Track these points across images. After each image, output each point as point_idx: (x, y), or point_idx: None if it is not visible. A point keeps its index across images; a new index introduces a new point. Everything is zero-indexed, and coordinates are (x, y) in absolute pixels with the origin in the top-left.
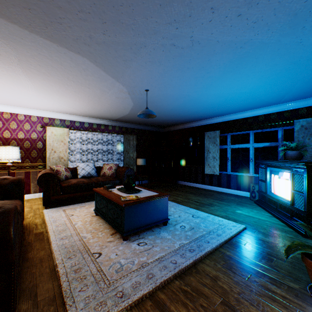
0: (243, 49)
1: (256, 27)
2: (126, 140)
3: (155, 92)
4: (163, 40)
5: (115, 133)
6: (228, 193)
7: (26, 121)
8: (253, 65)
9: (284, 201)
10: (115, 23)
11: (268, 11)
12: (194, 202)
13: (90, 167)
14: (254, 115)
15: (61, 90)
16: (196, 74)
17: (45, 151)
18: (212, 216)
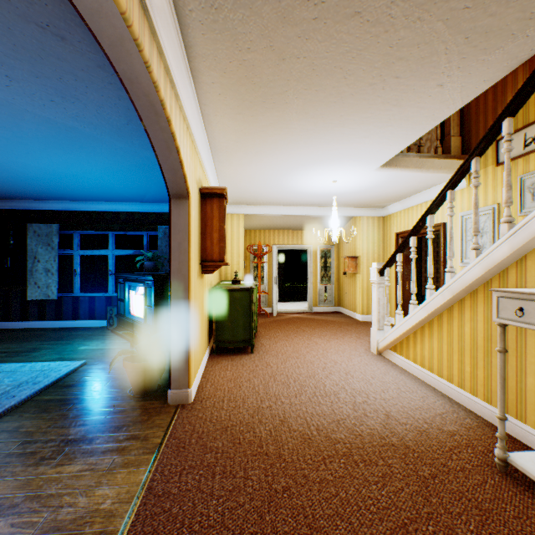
0: (72, 133)
1: (81, 120)
2: None
3: None
4: None
5: None
6: (75, 328)
7: None
8: (92, 153)
9: (140, 320)
10: None
11: (90, 114)
12: None
13: None
14: (115, 211)
15: None
16: None
17: None
18: (32, 364)
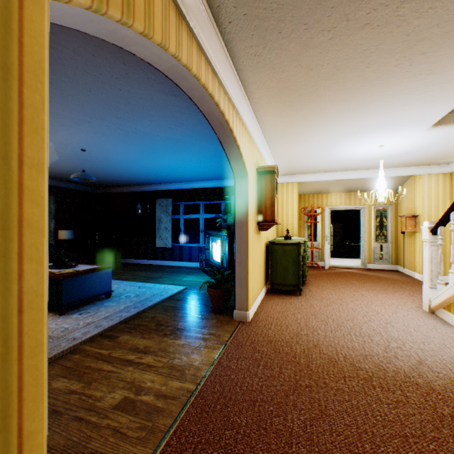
0: (179, 143)
1: (183, 135)
2: None
3: (94, 153)
4: (109, 123)
5: None
6: (181, 266)
7: None
8: (190, 152)
9: (219, 263)
10: (61, 105)
11: (188, 131)
12: (143, 277)
13: None
14: (203, 187)
15: None
16: (142, 148)
17: None
18: (159, 285)
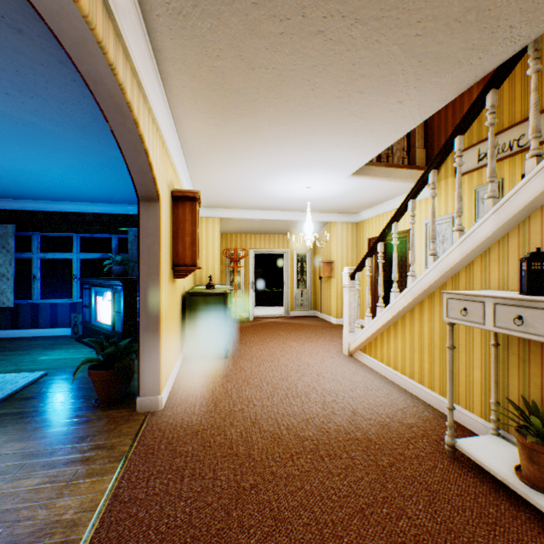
0: (30, 128)
1: (40, 115)
2: None
3: None
4: None
5: None
6: (35, 337)
7: None
8: (54, 150)
9: (108, 327)
10: None
11: (51, 110)
12: None
13: None
14: (80, 211)
15: None
16: None
17: None
18: None
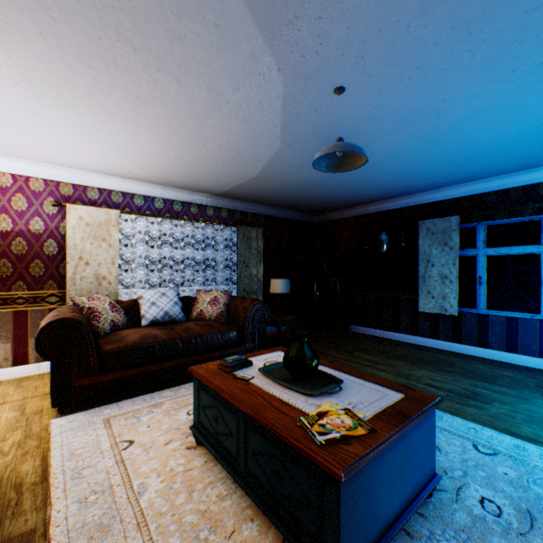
0: None
1: None
2: (244, 239)
3: (357, 98)
4: None
5: (220, 223)
6: (484, 359)
7: (17, 190)
8: None
9: None
10: None
11: None
12: (430, 388)
13: (169, 299)
14: None
15: (97, 89)
16: (540, 6)
17: (64, 263)
18: (530, 448)
